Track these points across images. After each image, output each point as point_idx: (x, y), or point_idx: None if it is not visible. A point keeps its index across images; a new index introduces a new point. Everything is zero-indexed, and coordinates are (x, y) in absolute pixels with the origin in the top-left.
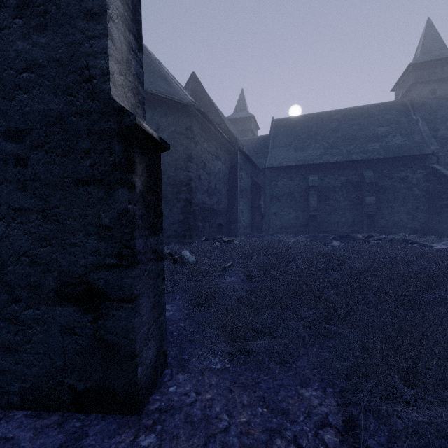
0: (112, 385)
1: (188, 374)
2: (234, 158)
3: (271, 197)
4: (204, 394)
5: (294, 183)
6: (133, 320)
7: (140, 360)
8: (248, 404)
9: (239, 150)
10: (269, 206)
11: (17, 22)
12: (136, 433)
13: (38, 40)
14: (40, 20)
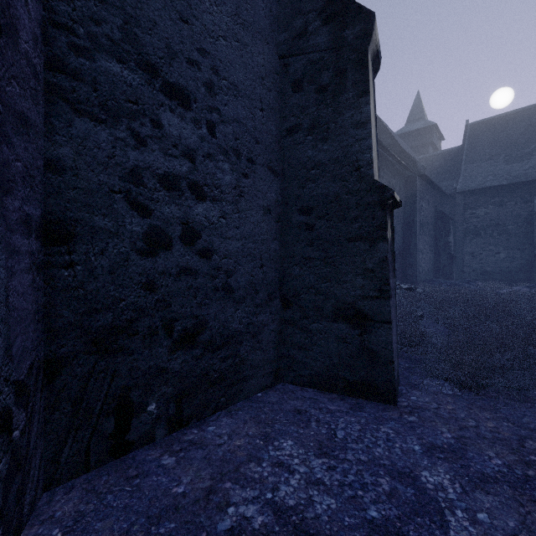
0: (374, 381)
1: (422, 392)
2: (412, 186)
3: (466, 232)
4: (444, 405)
5: (505, 210)
6: (391, 337)
7: (394, 367)
8: (492, 419)
9: (419, 174)
10: (461, 244)
11: (308, 138)
12: (399, 413)
13: (322, 147)
14: (323, 135)
